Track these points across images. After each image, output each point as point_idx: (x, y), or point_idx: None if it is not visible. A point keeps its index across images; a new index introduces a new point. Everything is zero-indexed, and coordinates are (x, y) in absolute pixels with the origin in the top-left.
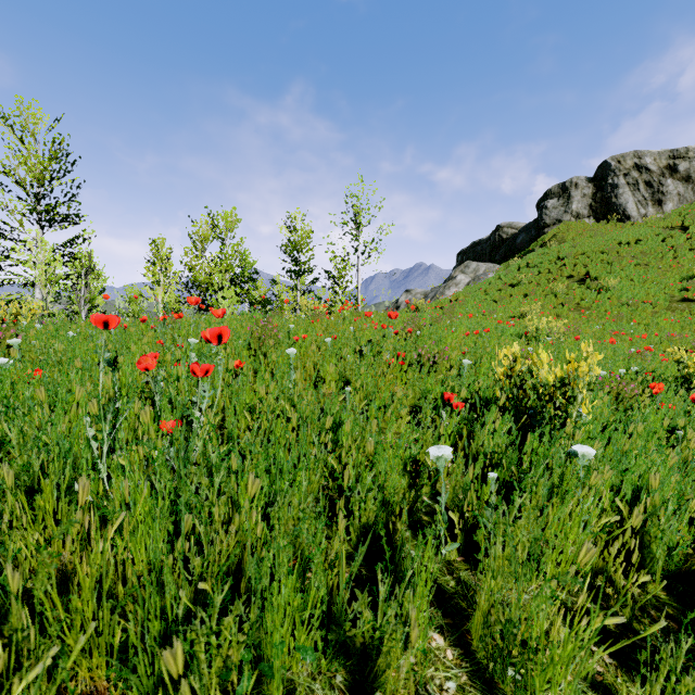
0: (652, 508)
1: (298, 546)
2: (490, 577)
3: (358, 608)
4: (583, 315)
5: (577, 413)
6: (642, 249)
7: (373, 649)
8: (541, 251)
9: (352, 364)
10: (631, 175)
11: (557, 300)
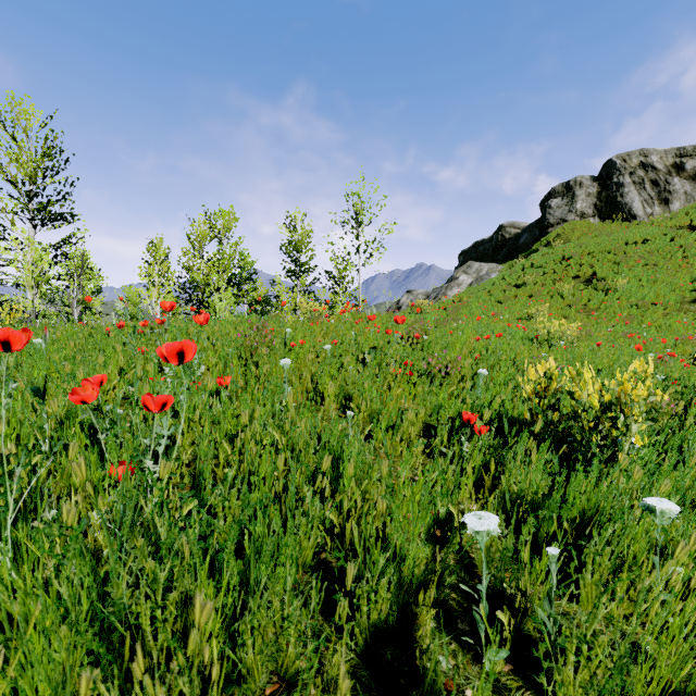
0: None
1: (281, 662)
2: None
3: None
4: (592, 317)
5: (630, 443)
6: (650, 248)
7: None
8: (545, 251)
9: (354, 376)
10: (637, 173)
11: (564, 301)
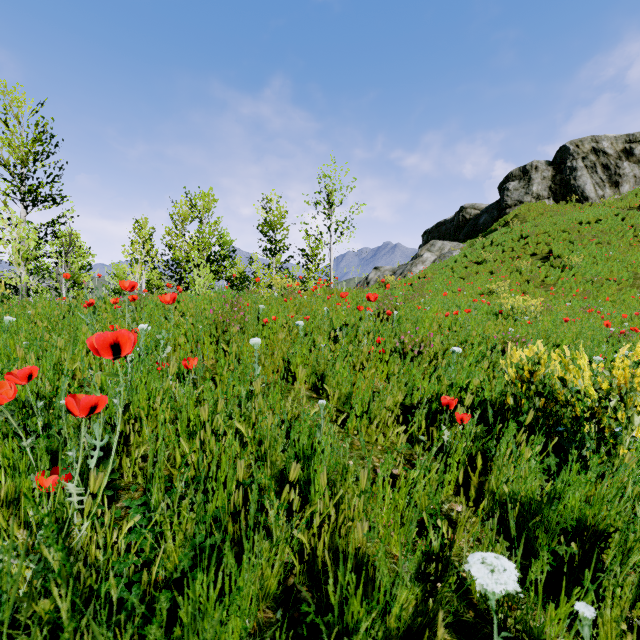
0: None
1: None
2: None
3: None
4: (549, 292)
5: (631, 437)
6: (602, 228)
7: None
8: (504, 230)
9: (326, 356)
10: (589, 158)
11: (522, 277)
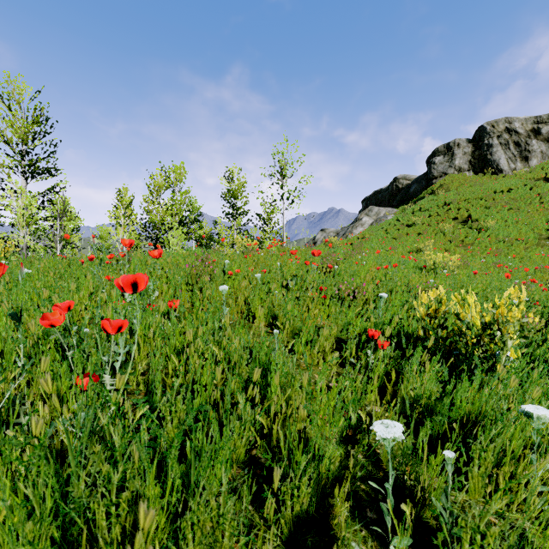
0: None
1: None
2: None
3: None
4: (468, 250)
5: (506, 356)
6: (513, 196)
7: None
8: (431, 198)
9: (280, 299)
10: (503, 137)
11: (445, 237)
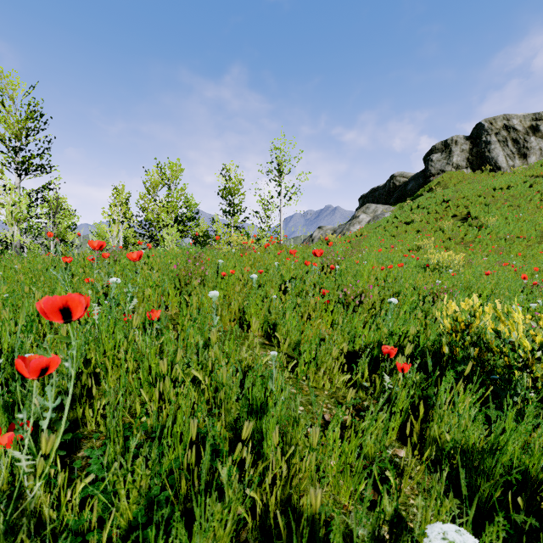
0: None
1: None
2: None
3: None
4: (468, 248)
5: None
6: (513, 193)
7: None
8: (429, 195)
9: (277, 307)
10: (501, 134)
11: (445, 235)
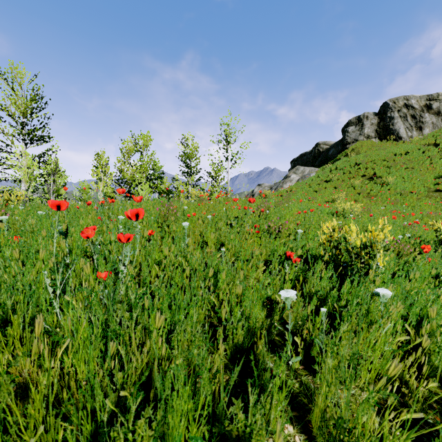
0: (431, 332)
1: (190, 359)
2: (325, 384)
3: (234, 410)
4: (372, 200)
5: (376, 265)
6: (409, 158)
7: (244, 440)
8: (345, 159)
9: (225, 232)
10: (402, 111)
11: (355, 190)
